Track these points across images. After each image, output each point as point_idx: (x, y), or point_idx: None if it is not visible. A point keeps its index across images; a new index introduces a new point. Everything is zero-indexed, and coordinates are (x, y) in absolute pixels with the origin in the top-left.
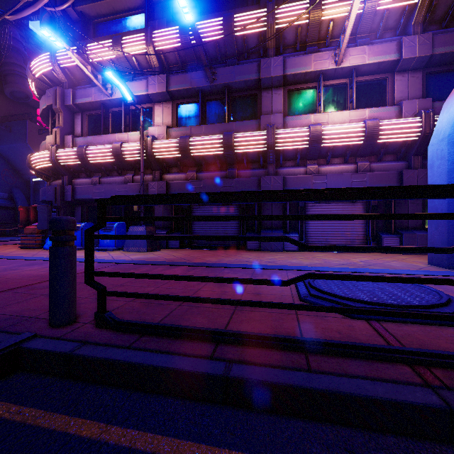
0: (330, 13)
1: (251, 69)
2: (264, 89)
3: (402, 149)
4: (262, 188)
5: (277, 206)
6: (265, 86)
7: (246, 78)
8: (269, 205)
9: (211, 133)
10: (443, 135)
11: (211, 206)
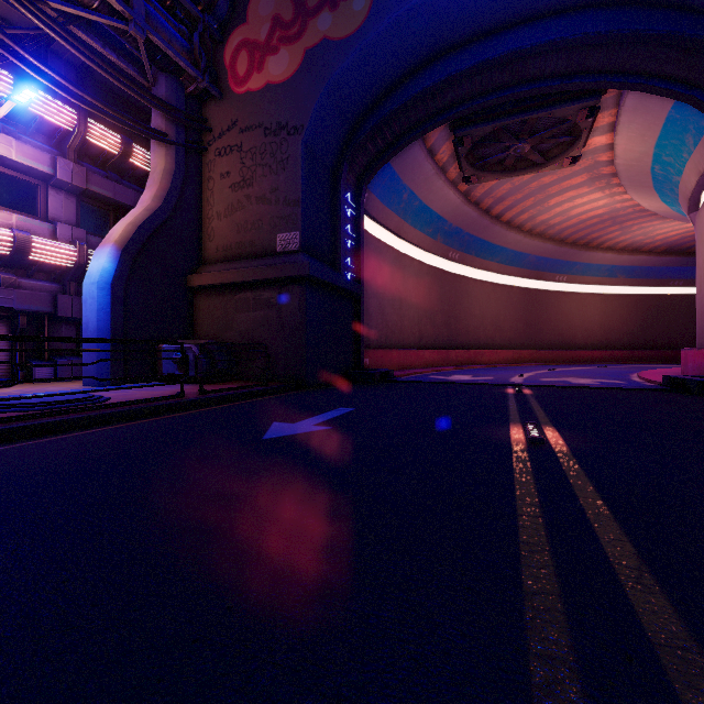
0: None
1: None
2: None
3: (57, 272)
4: None
5: None
6: None
7: None
8: None
9: None
10: (95, 280)
11: None
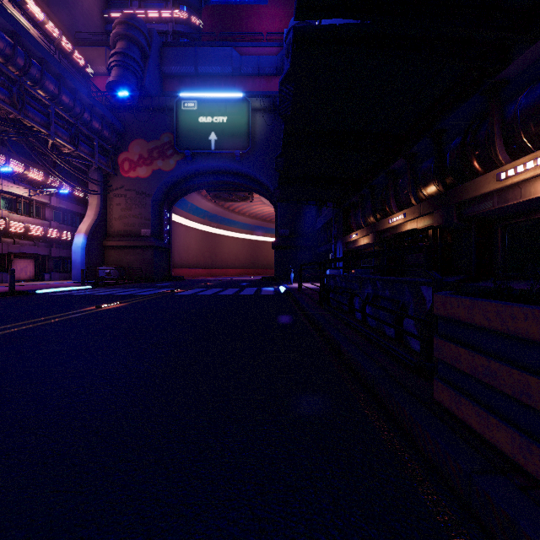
0: (31, 175)
1: None
2: None
3: (51, 239)
4: None
5: None
6: None
7: None
8: None
9: None
10: (79, 246)
11: None
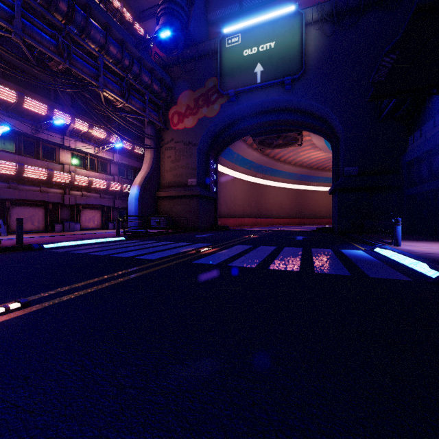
0: (95, 133)
1: (58, 138)
2: (61, 148)
3: (114, 192)
4: (65, 200)
5: (68, 209)
6: (63, 148)
7: (55, 141)
8: (64, 209)
9: (33, 164)
10: (133, 197)
11: (25, 206)
